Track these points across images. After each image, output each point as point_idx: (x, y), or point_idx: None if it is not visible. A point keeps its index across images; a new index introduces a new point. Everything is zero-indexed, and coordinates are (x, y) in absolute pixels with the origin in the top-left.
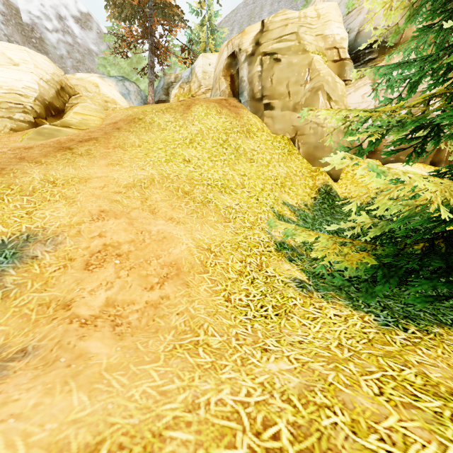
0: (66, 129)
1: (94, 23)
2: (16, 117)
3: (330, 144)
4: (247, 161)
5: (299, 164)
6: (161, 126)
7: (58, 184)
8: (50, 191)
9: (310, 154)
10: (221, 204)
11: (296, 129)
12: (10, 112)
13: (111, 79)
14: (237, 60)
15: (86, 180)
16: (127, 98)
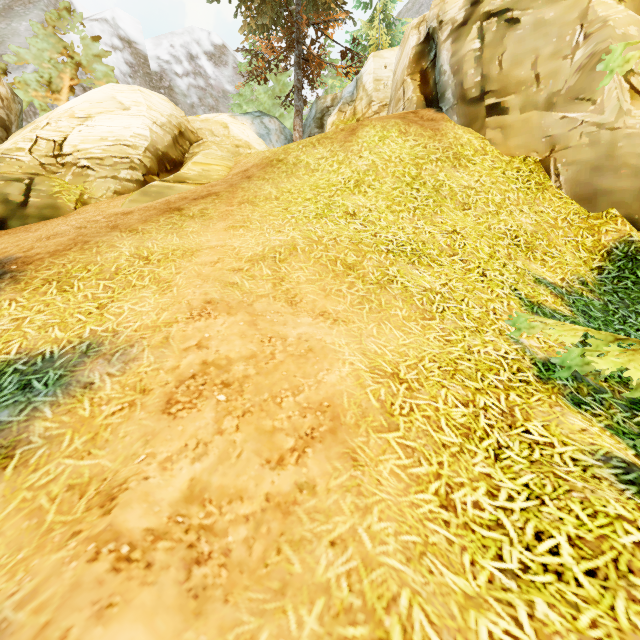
0: (180, 185)
1: (230, 55)
2: (122, 176)
3: (633, 161)
4: (456, 208)
5: (560, 206)
6: (309, 166)
7: (152, 260)
8: (139, 271)
9: (585, 185)
10: (414, 284)
11: (554, 141)
12: (115, 169)
13: (245, 117)
14: (434, 43)
15: (193, 253)
16: (265, 141)
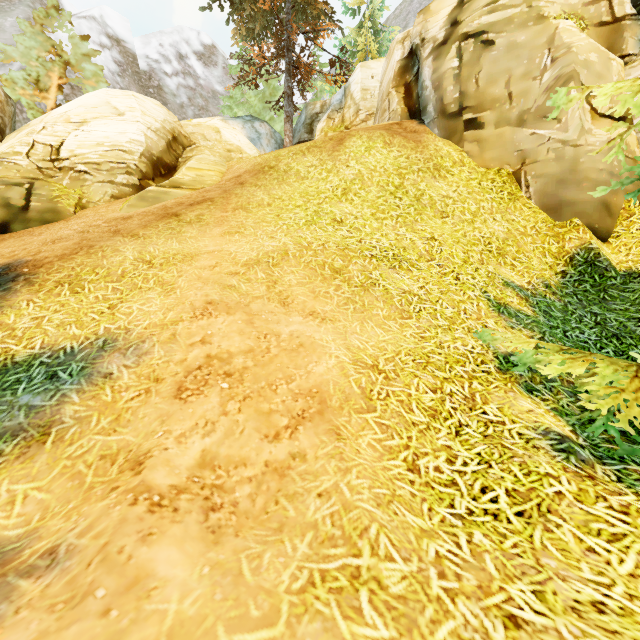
0: (175, 190)
1: (219, 56)
2: (118, 181)
3: (593, 175)
4: (436, 216)
5: (529, 215)
6: (300, 174)
7: (155, 264)
8: (144, 275)
9: (552, 196)
10: (395, 287)
11: (525, 155)
12: (112, 174)
13: (236, 121)
14: (417, 59)
15: (192, 258)
16: (256, 145)
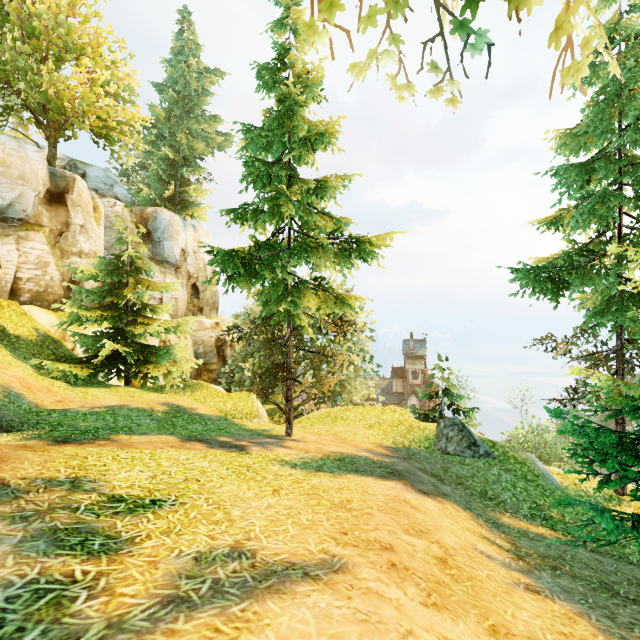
0: None
1: None
2: None
3: None
4: None
5: None
6: None
7: None
8: None
9: None
10: None
11: None
12: None
13: None
14: None
15: None
16: None
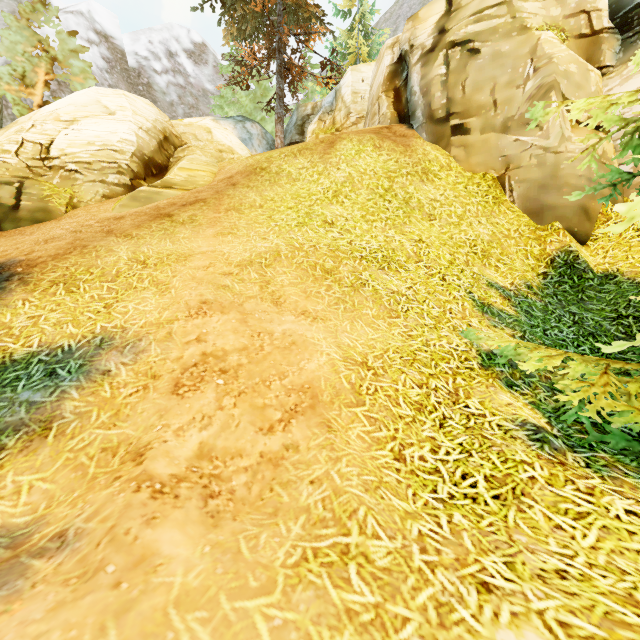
0: (167, 190)
1: (210, 54)
2: (110, 180)
3: (573, 181)
4: (423, 219)
5: (513, 219)
6: (291, 176)
7: (149, 264)
8: (138, 274)
9: (534, 201)
10: (384, 288)
11: (509, 160)
12: (103, 174)
13: (228, 121)
14: (406, 64)
15: (186, 258)
16: (248, 145)
